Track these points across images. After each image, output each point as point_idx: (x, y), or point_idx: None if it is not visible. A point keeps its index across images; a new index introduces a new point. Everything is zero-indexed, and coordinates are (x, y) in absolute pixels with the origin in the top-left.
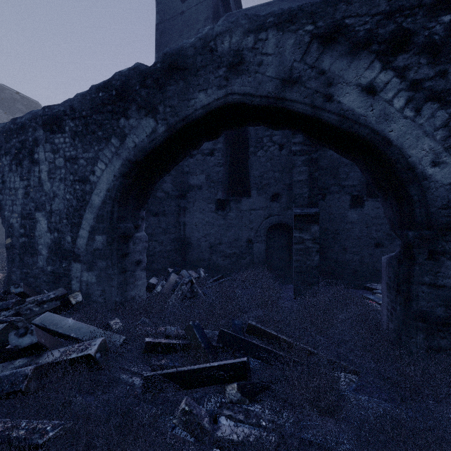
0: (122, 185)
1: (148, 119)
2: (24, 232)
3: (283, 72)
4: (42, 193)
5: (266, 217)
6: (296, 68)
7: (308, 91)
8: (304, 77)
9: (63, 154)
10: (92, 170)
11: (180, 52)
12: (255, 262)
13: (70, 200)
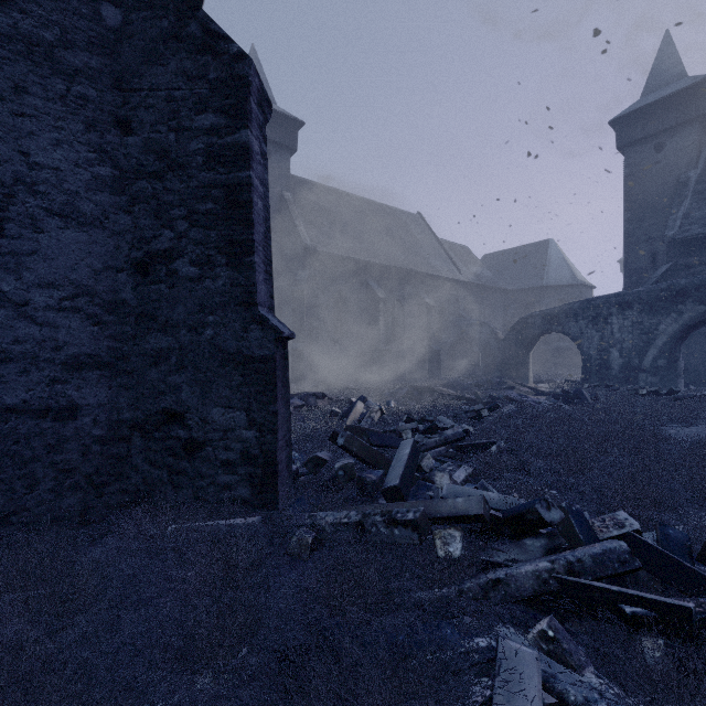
0: (678, 336)
1: (700, 306)
2: (599, 358)
3: None
4: (613, 339)
5: None
6: None
7: None
8: None
9: (630, 320)
10: (655, 329)
11: None
12: None
13: (637, 343)
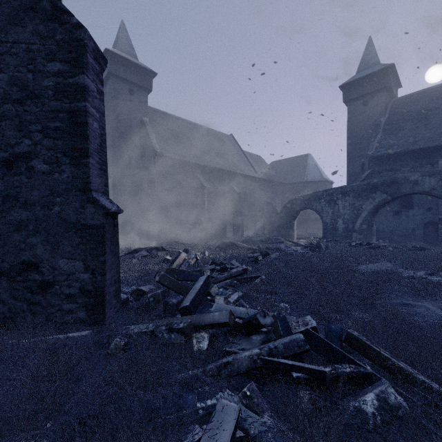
0: (373, 211)
1: (384, 195)
2: (332, 224)
3: (431, 187)
4: (339, 213)
5: (423, 218)
6: (435, 186)
7: (438, 192)
8: (437, 188)
9: (348, 202)
10: (361, 207)
11: (396, 179)
12: (416, 239)
13: (352, 215)
